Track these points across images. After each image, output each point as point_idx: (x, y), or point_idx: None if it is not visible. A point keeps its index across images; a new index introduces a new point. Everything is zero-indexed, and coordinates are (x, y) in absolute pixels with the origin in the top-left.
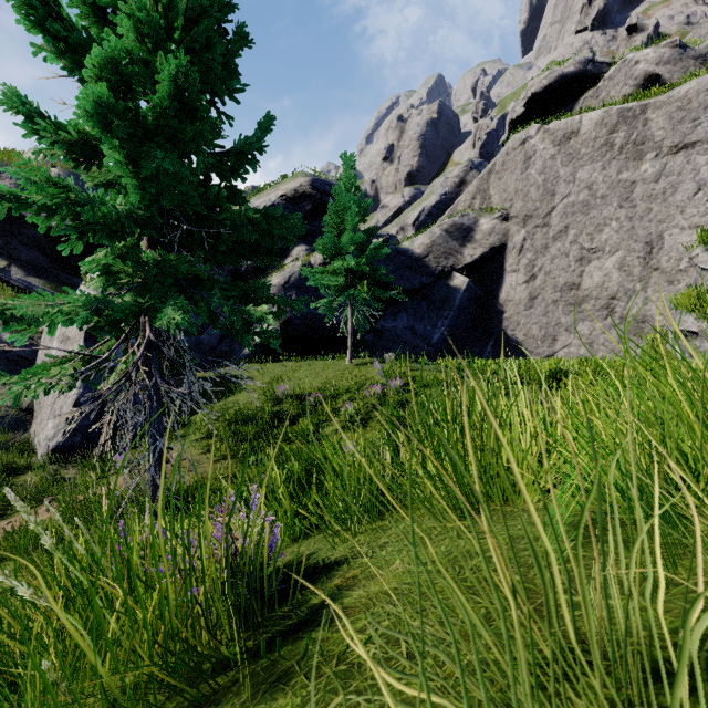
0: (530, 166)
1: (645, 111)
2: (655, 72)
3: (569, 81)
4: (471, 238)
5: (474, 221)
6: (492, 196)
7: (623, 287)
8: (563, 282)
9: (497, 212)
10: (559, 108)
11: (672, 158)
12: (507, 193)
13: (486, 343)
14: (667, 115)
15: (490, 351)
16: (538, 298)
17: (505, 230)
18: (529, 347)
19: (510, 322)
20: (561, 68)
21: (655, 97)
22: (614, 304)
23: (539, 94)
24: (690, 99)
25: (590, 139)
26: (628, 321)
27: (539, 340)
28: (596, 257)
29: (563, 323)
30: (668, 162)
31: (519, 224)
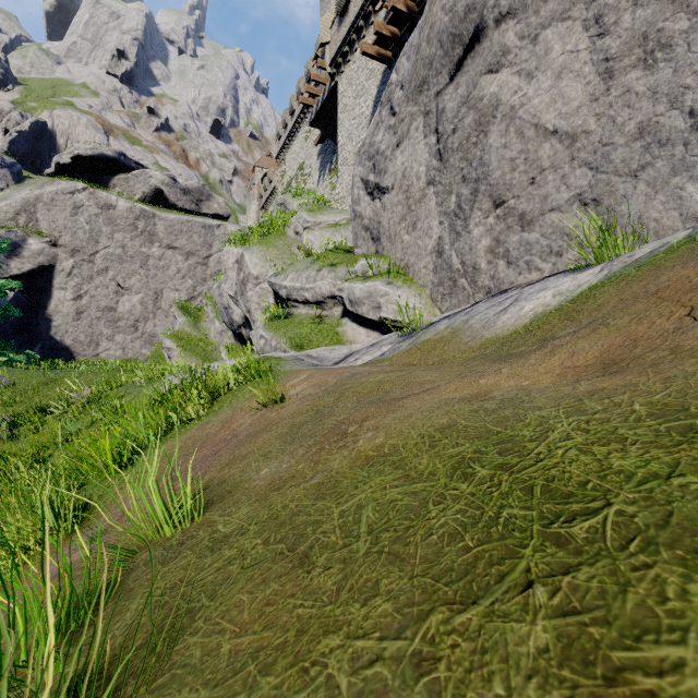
0: (79, 214)
1: (155, 217)
2: (161, 188)
3: (108, 160)
4: (19, 253)
5: (22, 239)
6: (41, 220)
7: (143, 315)
8: (105, 305)
9: (46, 238)
10: (100, 173)
11: (167, 251)
12: (56, 224)
13: (33, 346)
14: (165, 226)
15: (39, 353)
16: (85, 313)
17: (54, 254)
18: (77, 350)
19: (59, 329)
20: (102, 149)
21: (160, 212)
22: (138, 325)
23: (85, 158)
24: (175, 224)
25: (124, 217)
26: (146, 336)
27: (86, 345)
28: (128, 293)
29: (105, 334)
30: (166, 252)
31: (68, 253)
